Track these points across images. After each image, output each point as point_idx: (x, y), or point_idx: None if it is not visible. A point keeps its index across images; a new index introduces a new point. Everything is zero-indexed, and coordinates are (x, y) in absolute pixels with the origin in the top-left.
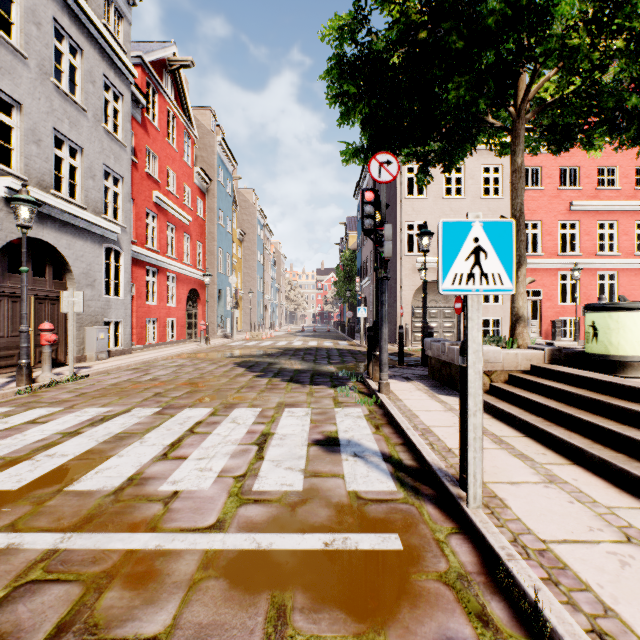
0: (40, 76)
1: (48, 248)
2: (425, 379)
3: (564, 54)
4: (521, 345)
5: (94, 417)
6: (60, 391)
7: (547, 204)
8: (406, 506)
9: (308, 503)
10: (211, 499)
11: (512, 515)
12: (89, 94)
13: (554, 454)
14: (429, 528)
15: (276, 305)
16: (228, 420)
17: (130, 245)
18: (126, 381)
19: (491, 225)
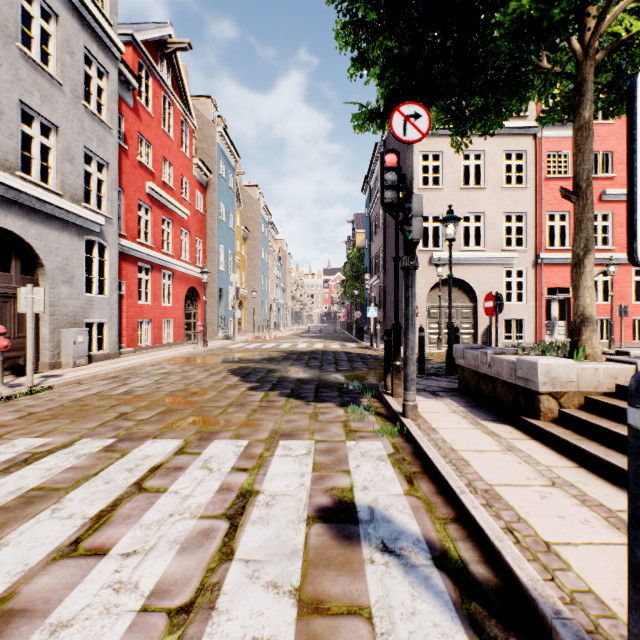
0: (2, 38)
1: (14, 239)
2: (457, 395)
3: None
4: (589, 355)
5: (17, 456)
6: (5, 410)
7: None
8: None
9: None
10: None
11: None
12: (66, 66)
13: None
14: None
15: (282, 305)
16: (198, 463)
17: (117, 238)
18: (94, 395)
19: None
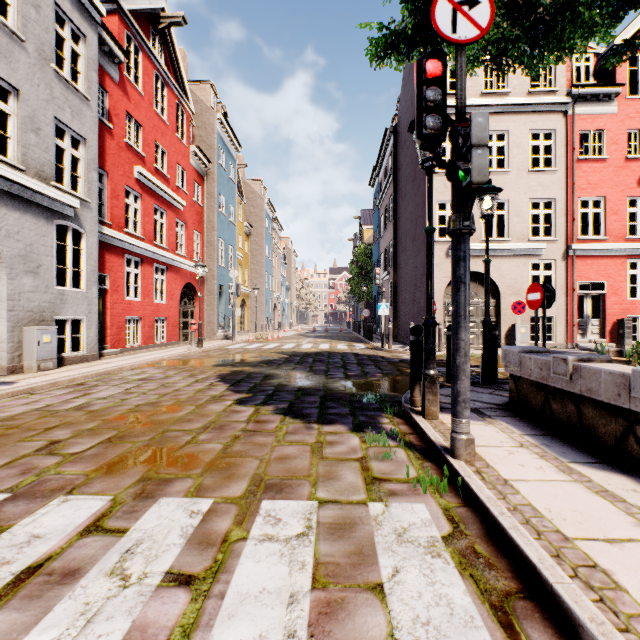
0: None
1: None
2: (510, 415)
3: None
4: None
5: None
6: None
7: (612, 176)
8: None
9: None
10: None
11: None
12: (29, 20)
13: None
14: None
15: (286, 304)
16: (109, 559)
17: (96, 225)
18: (36, 410)
19: None
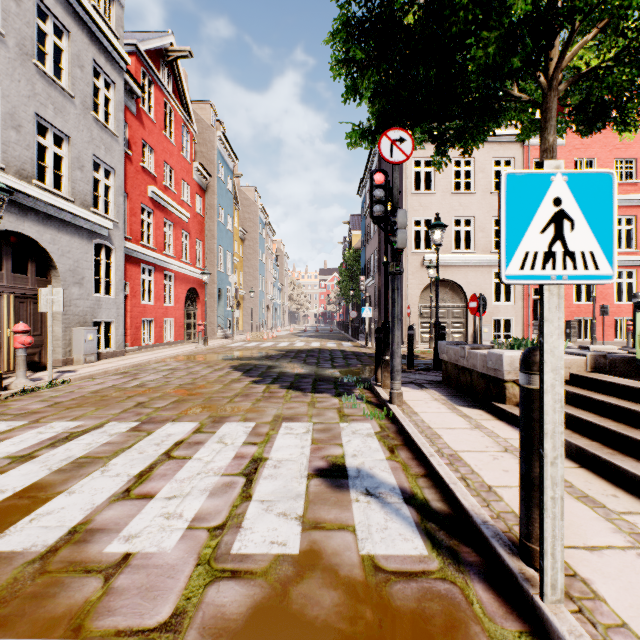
0: (20, 56)
1: (30, 243)
2: (440, 386)
3: (613, 4)
4: None
5: (58, 434)
6: (33, 400)
7: None
8: (445, 585)
9: (306, 578)
10: (172, 570)
11: (612, 616)
12: (76, 79)
13: (628, 496)
14: (486, 632)
15: (278, 305)
16: (214, 439)
17: (123, 241)
18: (110, 388)
19: (580, 179)
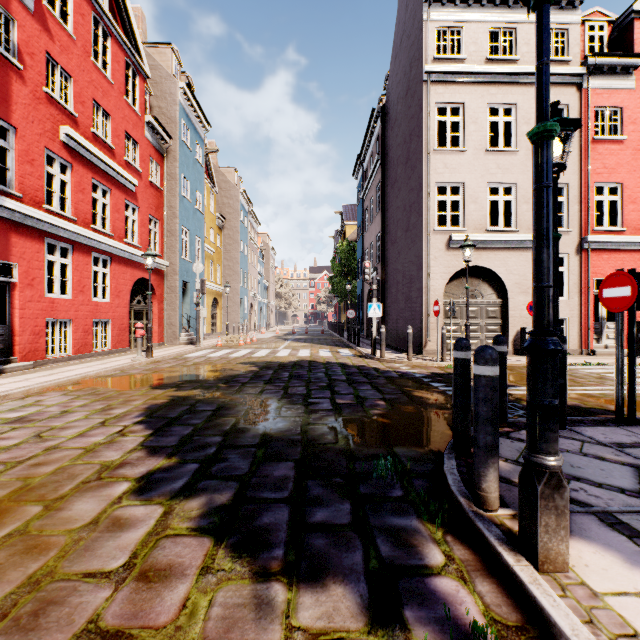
0: None
1: None
2: None
3: None
4: None
5: None
6: None
7: (630, 160)
8: None
9: None
10: None
11: None
12: None
13: None
14: None
15: (264, 304)
16: None
17: None
18: None
19: None
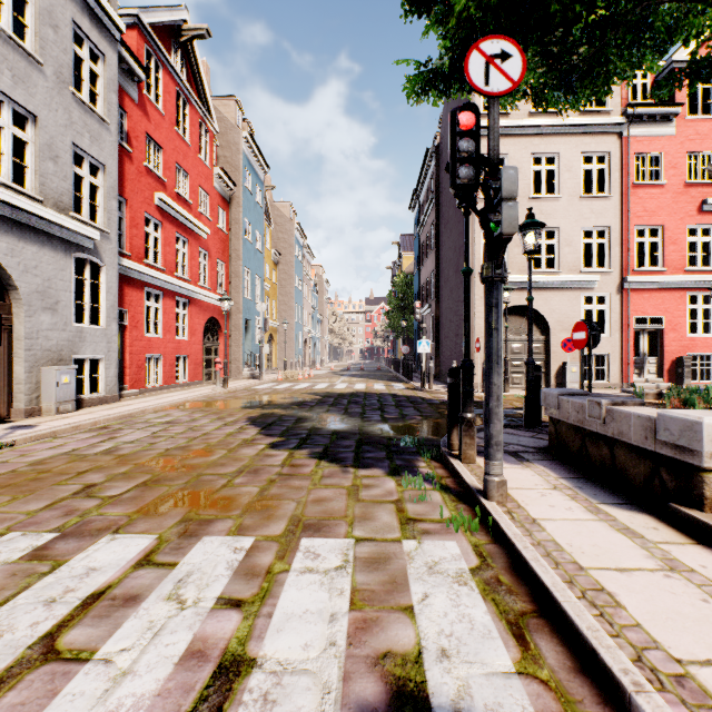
0: None
1: None
2: (549, 458)
3: None
4: None
5: None
6: None
7: (671, 203)
8: None
9: None
10: None
11: None
12: (47, 42)
13: None
14: None
15: (318, 339)
16: (165, 587)
17: (116, 257)
18: (64, 455)
19: None
